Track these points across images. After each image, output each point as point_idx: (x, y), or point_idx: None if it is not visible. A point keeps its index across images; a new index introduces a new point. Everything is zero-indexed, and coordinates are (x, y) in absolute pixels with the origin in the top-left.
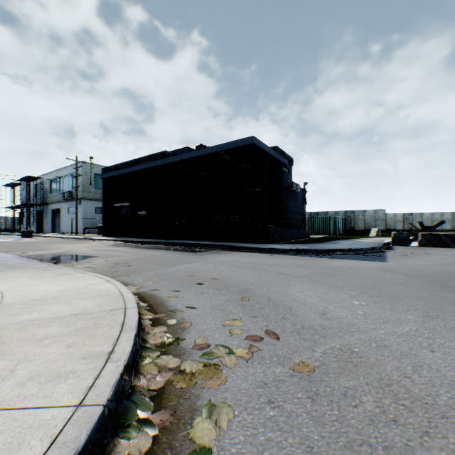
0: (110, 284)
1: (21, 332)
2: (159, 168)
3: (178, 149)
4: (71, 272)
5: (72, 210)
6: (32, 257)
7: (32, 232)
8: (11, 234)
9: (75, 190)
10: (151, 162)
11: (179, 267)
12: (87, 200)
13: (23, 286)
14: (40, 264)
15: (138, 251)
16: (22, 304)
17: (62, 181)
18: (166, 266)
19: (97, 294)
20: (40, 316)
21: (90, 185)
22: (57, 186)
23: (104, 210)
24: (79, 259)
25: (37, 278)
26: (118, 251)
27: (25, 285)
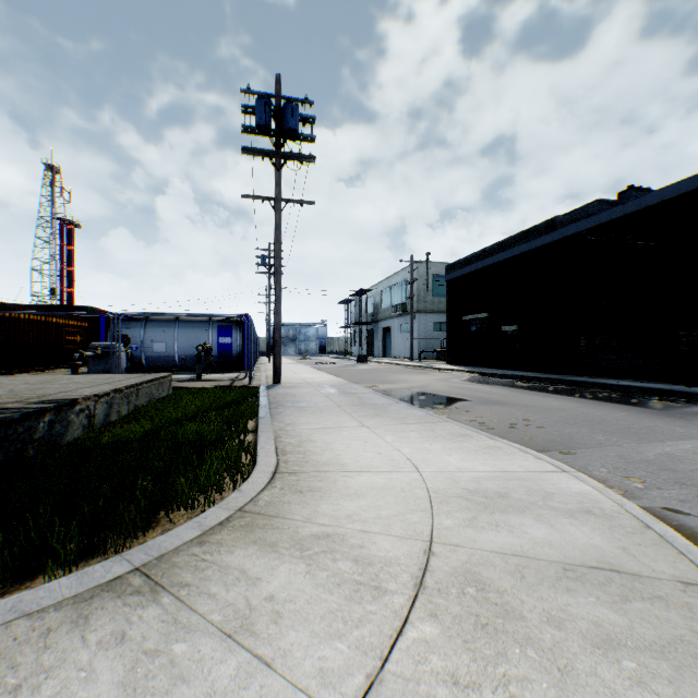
0: (575, 480)
1: (526, 589)
2: (544, 249)
3: (577, 209)
4: (469, 433)
5: (404, 327)
6: (385, 392)
7: (366, 357)
8: (345, 358)
9: (408, 301)
10: (531, 241)
11: (664, 448)
12: (423, 313)
13: (425, 451)
14: (412, 410)
15: (523, 395)
16: (459, 497)
17: (392, 291)
18: (624, 439)
19: (576, 506)
20: (520, 545)
21: (426, 293)
22: (387, 298)
23: (447, 326)
24: (444, 402)
25: (430, 437)
26: (489, 392)
27: (428, 450)
